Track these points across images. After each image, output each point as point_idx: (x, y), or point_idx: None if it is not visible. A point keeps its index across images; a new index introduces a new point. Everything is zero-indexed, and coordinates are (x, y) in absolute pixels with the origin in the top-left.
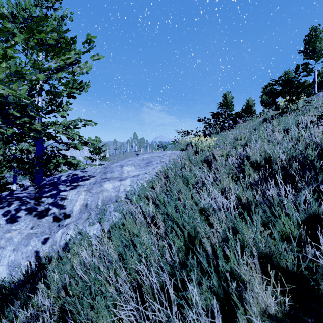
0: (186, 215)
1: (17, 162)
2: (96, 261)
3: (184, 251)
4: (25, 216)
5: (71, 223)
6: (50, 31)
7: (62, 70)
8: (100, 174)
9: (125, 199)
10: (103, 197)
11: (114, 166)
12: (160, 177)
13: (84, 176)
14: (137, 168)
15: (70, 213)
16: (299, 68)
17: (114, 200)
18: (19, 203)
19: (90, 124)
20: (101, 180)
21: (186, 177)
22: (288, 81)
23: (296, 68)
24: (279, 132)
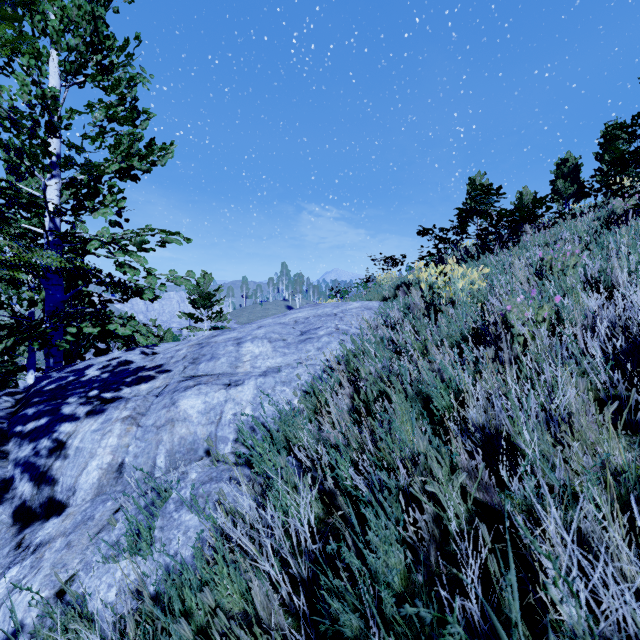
0: None
1: (8, 329)
2: None
3: None
4: None
5: (55, 540)
6: None
7: None
8: (183, 364)
9: (238, 446)
10: (171, 440)
11: (221, 341)
12: (338, 378)
13: (144, 368)
14: (277, 349)
15: (67, 496)
16: None
17: (203, 449)
18: None
19: (175, 241)
20: (178, 385)
21: (421, 392)
22: None
23: None
24: None
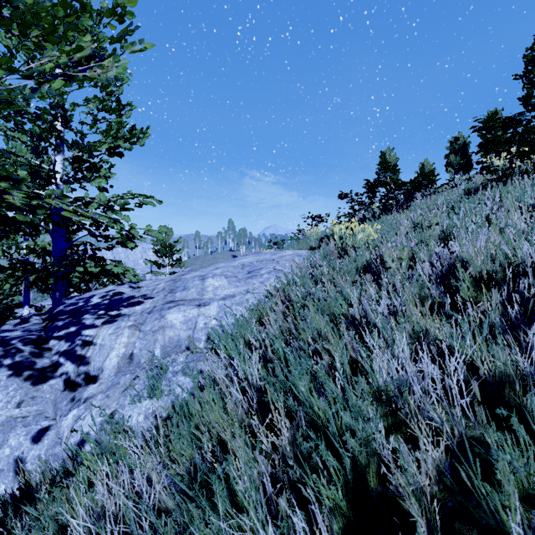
0: (346, 413)
1: (21, 270)
2: (117, 529)
3: (345, 511)
4: (8, 379)
5: (97, 395)
6: (53, 8)
7: (72, 81)
8: (163, 293)
9: (208, 344)
10: (164, 339)
11: (189, 278)
12: (275, 300)
13: (134, 296)
14: (232, 283)
15: (98, 373)
16: (532, 96)
17: (185, 345)
18: (1, 353)
19: (150, 203)
20: (163, 306)
21: (328, 303)
22: (510, 120)
23: (526, 97)
24: (518, 211)
